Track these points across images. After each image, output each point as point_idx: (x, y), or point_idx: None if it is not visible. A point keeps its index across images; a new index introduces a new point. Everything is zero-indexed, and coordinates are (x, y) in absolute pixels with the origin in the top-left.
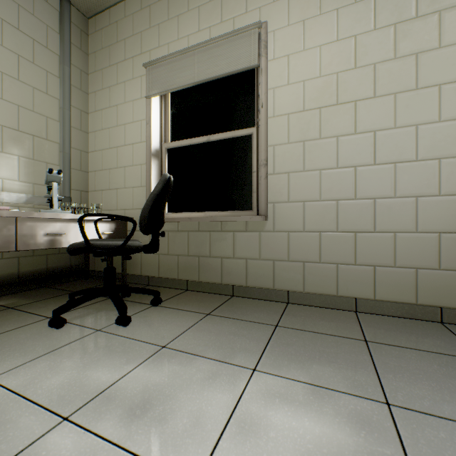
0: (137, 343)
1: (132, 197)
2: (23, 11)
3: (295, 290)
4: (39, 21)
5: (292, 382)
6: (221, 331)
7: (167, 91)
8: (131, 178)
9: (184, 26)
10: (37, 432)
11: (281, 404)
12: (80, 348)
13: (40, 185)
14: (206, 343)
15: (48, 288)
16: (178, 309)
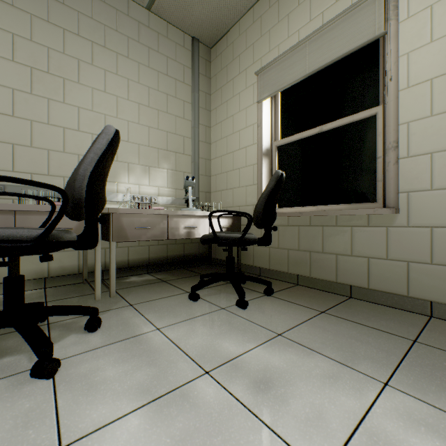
0: (255, 326)
1: (245, 195)
2: (169, 60)
3: (442, 301)
4: (179, 64)
5: (445, 414)
6: (340, 332)
7: (277, 91)
8: (244, 178)
9: (294, 22)
10: (189, 375)
11: (428, 435)
12: (211, 320)
13: (179, 190)
14: (322, 341)
15: (185, 270)
16: (290, 302)
